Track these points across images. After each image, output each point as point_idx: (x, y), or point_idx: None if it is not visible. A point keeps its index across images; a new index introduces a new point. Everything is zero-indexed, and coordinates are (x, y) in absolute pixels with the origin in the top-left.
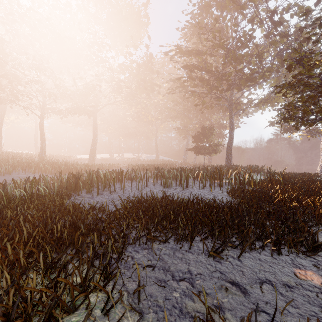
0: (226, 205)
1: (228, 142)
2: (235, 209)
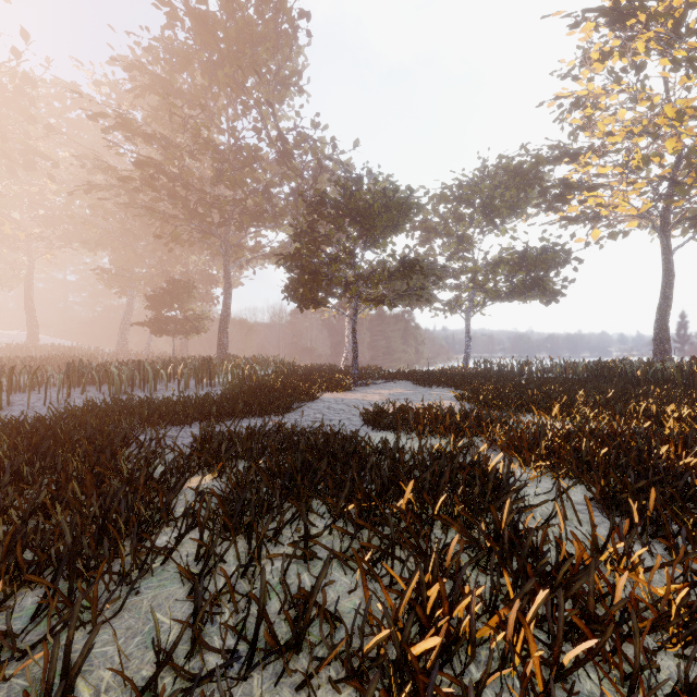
0: (221, 397)
1: (222, 315)
2: (231, 398)
